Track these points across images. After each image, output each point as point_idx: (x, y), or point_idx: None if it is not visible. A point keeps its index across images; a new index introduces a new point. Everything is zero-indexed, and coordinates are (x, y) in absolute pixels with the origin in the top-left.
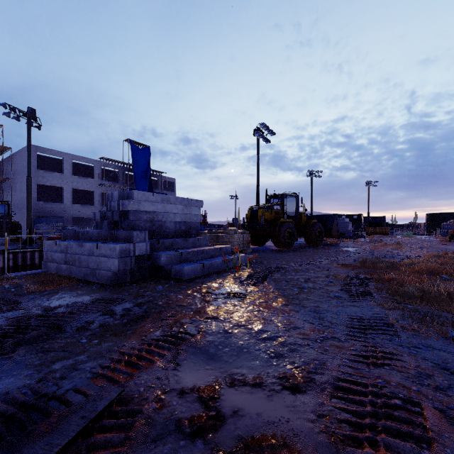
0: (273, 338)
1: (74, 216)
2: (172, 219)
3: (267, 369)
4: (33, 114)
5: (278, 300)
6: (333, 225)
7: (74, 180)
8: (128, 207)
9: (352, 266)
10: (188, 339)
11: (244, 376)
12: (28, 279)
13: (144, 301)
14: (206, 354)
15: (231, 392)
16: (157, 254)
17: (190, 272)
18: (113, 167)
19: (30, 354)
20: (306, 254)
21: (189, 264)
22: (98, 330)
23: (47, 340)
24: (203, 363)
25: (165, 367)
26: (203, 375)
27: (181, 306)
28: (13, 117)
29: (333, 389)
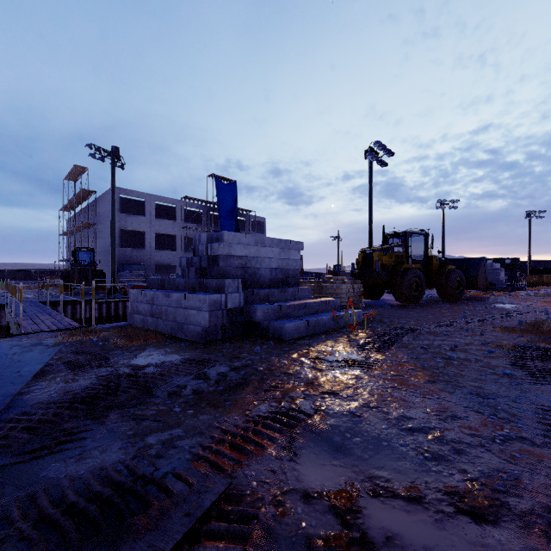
0: (423, 429)
1: (156, 263)
2: (266, 265)
3: (424, 477)
4: (117, 153)
5: (417, 374)
6: (478, 272)
7: (156, 223)
8: (217, 251)
9: (519, 330)
10: (303, 420)
11: (390, 482)
12: (114, 332)
13: (241, 365)
14: (329, 443)
15: (376, 505)
16: (252, 307)
17: (292, 330)
18: (197, 207)
19: (122, 421)
20: (442, 311)
21: (291, 321)
22: (191, 397)
23: (137, 404)
24: (328, 456)
25: (279, 455)
26: (331, 474)
27: (287, 374)
28: (98, 158)
29: (546, 525)
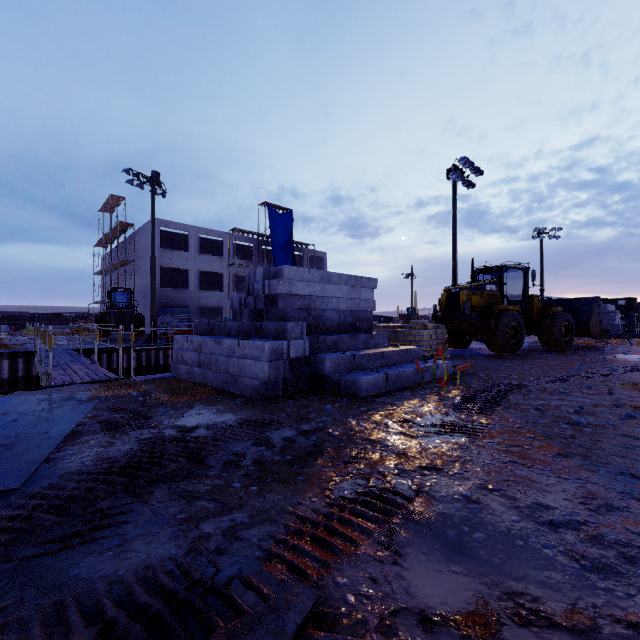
0: (571, 524)
1: (201, 306)
2: (334, 306)
3: (589, 597)
4: (158, 179)
5: (541, 444)
6: (591, 315)
7: (201, 260)
8: (276, 289)
9: None
10: (403, 505)
11: (540, 603)
12: (156, 386)
13: (311, 429)
14: (441, 538)
15: None
16: (319, 357)
17: (369, 385)
18: (247, 241)
19: (170, 499)
20: (549, 363)
21: (367, 374)
22: (252, 468)
23: (187, 477)
24: (443, 557)
25: (377, 555)
26: (452, 585)
27: (371, 442)
28: (137, 184)
29: None
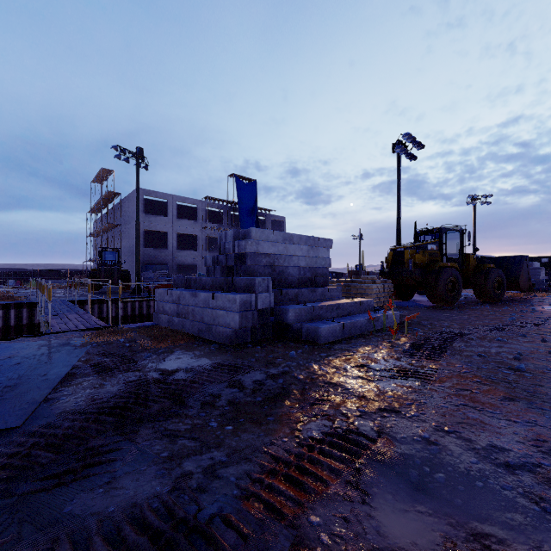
0: (526, 466)
1: (178, 263)
2: (295, 264)
3: None
4: (141, 154)
5: (487, 388)
6: (520, 271)
7: (178, 224)
8: (245, 249)
9: None
10: (367, 446)
11: (505, 545)
12: (141, 333)
13: (278, 372)
14: (404, 478)
15: None
16: (283, 308)
17: (327, 333)
18: (217, 207)
19: (154, 437)
20: (485, 314)
21: (325, 323)
22: (227, 409)
23: (169, 416)
24: (408, 497)
25: (347, 495)
26: (419, 526)
27: (333, 385)
28: (124, 159)
29: None
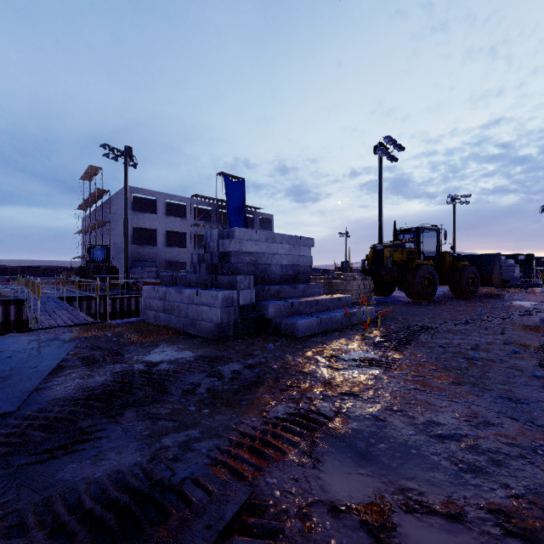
0: (455, 436)
1: (167, 260)
2: (277, 262)
3: (462, 491)
4: (130, 153)
5: (440, 375)
6: (493, 268)
7: (167, 221)
8: (228, 247)
9: (543, 329)
10: (324, 423)
11: (424, 496)
12: (128, 328)
13: (255, 363)
14: (352, 448)
15: (412, 523)
16: (264, 304)
17: (305, 327)
18: (206, 205)
19: (137, 420)
20: (457, 309)
21: (303, 318)
22: (206, 395)
23: (152, 402)
24: (353, 463)
25: (301, 462)
26: (358, 484)
27: (303, 373)
28: (112, 157)
29: None
